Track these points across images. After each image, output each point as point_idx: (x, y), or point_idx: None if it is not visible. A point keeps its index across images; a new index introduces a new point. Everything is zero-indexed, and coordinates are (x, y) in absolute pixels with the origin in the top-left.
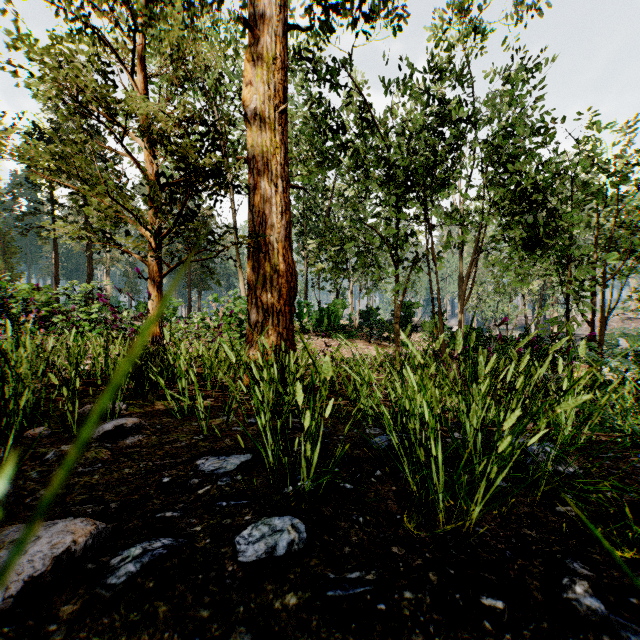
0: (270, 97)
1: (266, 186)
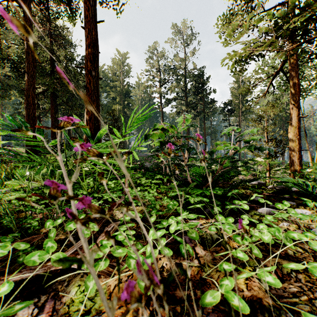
0: (294, 135)
1: (293, 153)
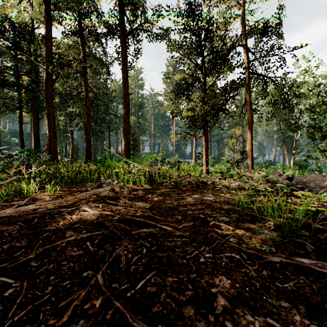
0: (249, 149)
1: (249, 160)
